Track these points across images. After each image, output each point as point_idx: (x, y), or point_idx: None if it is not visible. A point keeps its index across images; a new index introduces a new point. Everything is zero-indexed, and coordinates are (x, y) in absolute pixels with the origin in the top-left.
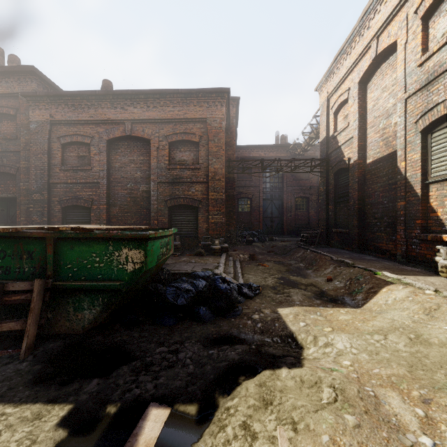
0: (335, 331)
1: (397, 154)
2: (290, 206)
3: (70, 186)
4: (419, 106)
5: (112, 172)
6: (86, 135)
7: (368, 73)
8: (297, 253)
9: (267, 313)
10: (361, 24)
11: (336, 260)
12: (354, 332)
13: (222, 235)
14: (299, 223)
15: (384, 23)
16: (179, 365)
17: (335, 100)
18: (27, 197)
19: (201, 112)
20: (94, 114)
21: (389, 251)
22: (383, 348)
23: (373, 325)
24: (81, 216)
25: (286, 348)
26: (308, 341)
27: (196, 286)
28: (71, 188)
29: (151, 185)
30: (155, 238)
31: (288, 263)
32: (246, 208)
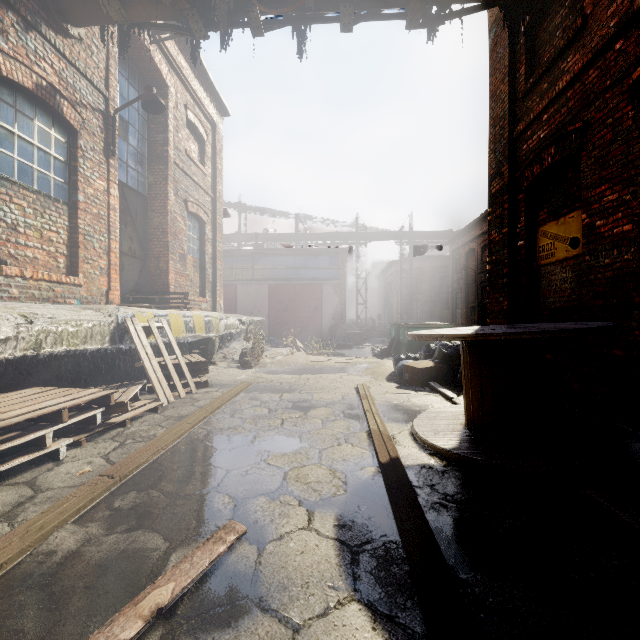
0: None
1: None
2: None
3: None
4: None
5: None
6: None
7: None
8: None
9: None
10: None
11: None
12: None
13: None
14: None
15: None
16: None
17: None
18: None
19: None
20: None
21: None
22: None
23: None
24: None
25: None
26: None
27: None
28: None
29: None
30: (416, 328)
31: None
32: None
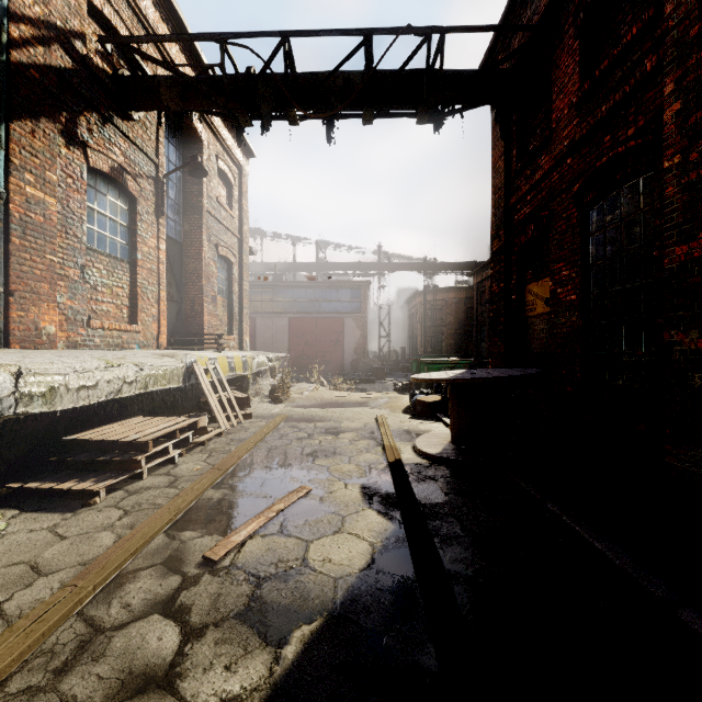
0: None
1: None
2: None
3: None
4: None
5: None
6: None
7: None
8: None
9: None
10: None
11: None
12: None
13: None
14: None
15: None
16: None
17: None
18: None
19: None
20: None
21: None
22: None
23: None
24: None
25: None
26: None
27: None
28: None
29: None
30: (435, 364)
31: None
32: None
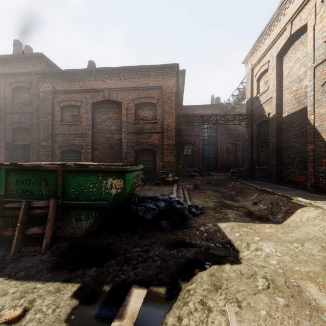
0: (263, 240)
1: (307, 109)
2: (222, 149)
3: (66, 136)
4: (325, 72)
5: (95, 126)
6: (77, 100)
7: (284, 49)
8: (229, 184)
9: (210, 226)
10: (278, 12)
11: (260, 189)
12: (277, 240)
13: (173, 170)
14: (229, 162)
15: (297, 10)
16: (150, 260)
17: (258, 70)
18: (37, 144)
19: (158, 81)
20: (83, 85)
21: (300, 183)
22: (301, 253)
23: (292, 236)
24: (74, 157)
25: (226, 251)
26: (242, 246)
27: (158, 206)
28: (67, 138)
29: (123, 135)
30: (130, 171)
31: (223, 191)
32: (190, 151)
